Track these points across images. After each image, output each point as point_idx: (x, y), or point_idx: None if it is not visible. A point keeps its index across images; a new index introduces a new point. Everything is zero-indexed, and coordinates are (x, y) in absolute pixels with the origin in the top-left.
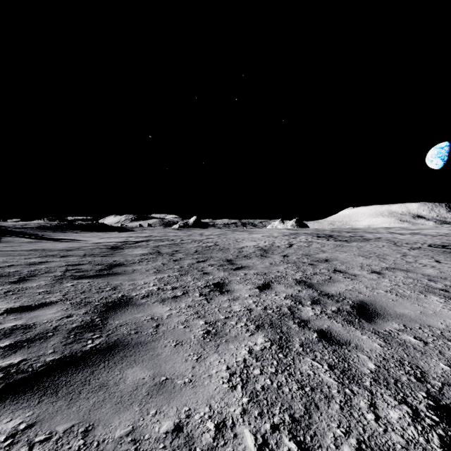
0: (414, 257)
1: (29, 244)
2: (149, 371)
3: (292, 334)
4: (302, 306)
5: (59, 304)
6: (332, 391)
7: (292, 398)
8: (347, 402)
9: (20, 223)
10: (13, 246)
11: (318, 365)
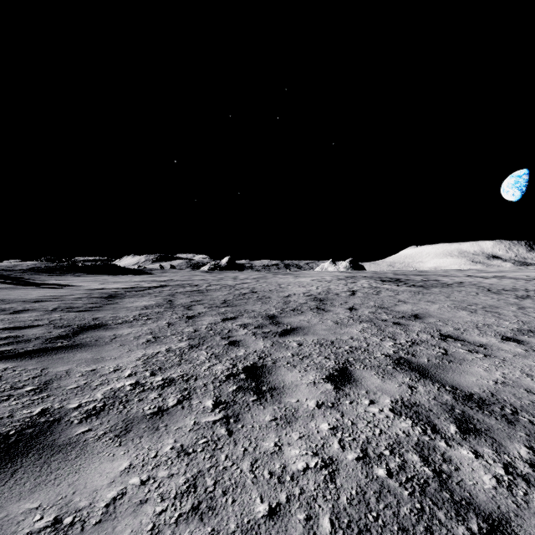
0: None
1: None
2: None
3: None
4: (448, 445)
5: None
6: None
7: None
8: None
9: (9, 264)
10: None
11: None
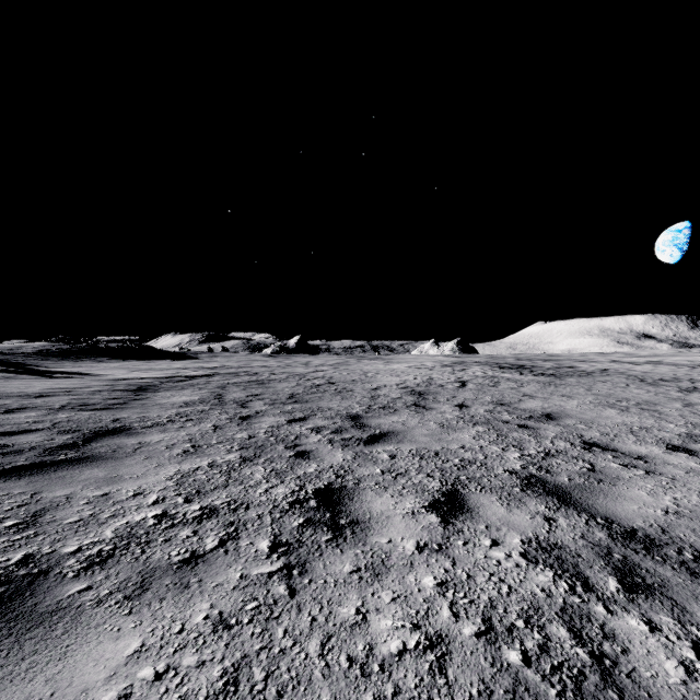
0: None
1: None
2: None
3: None
4: (608, 611)
5: None
6: None
7: None
8: None
9: (9, 346)
10: None
11: None
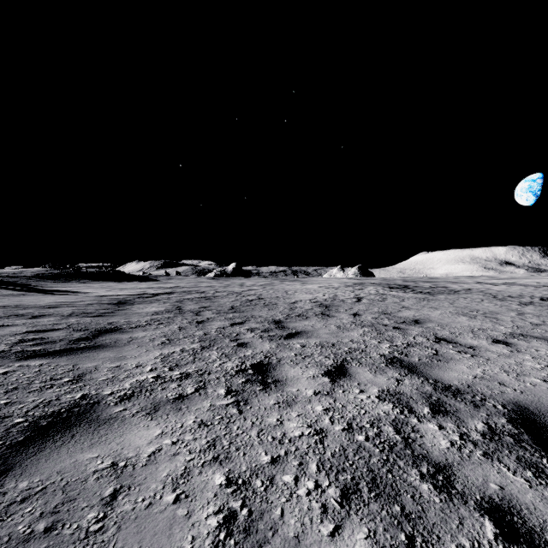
0: (537, 316)
1: (4, 297)
2: None
3: (434, 524)
4: (419, 421)
5: None
6: None
7: None
8: None
9: (13, 271)
10: None
11: None
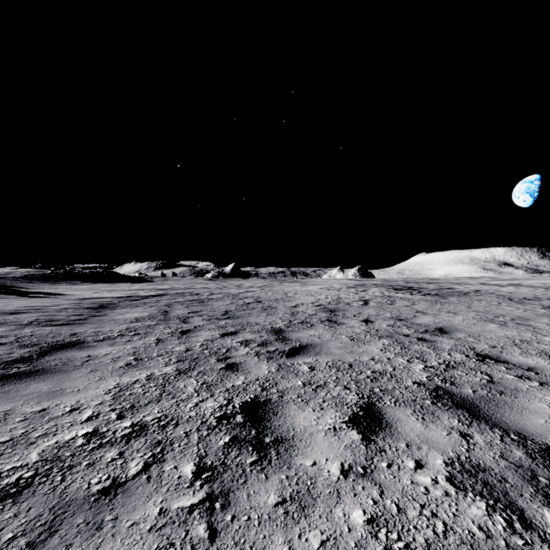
0: None
1: None
2: None
3: None
4: None
5: None
6: None
7: None
8: None
9: (2, 272)
10: None
11: None
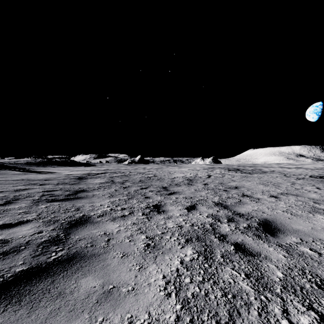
0: (300, 185)
1: (18, 175)
2: (100, 279)
3: (214, 246)
4: (221, 223)
5: (33, 222)
6: (250, 298)
7: (218, 305)
8: (264, 309)
9: (13, 160)
10: (5, 177)
11: (237, 274)
